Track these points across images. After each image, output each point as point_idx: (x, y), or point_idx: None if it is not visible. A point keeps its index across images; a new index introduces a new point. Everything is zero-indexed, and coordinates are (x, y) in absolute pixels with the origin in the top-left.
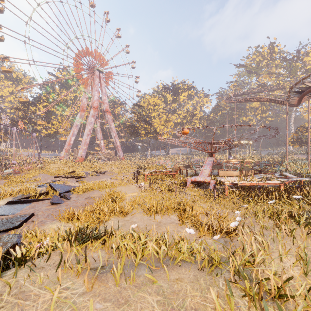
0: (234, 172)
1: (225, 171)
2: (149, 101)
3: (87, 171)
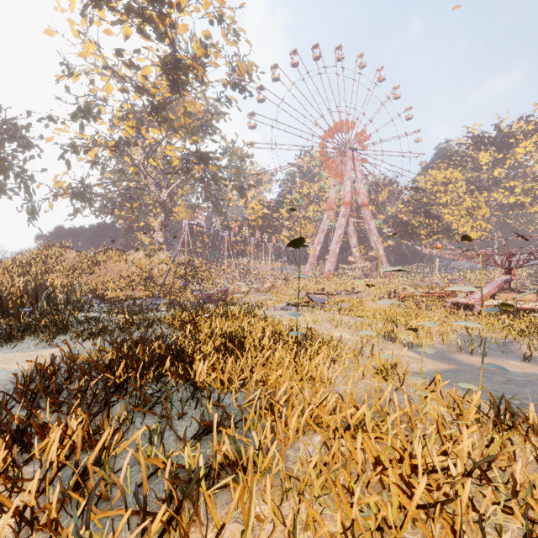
0: (527, 296)
1: (509, 294)
2: (436, 178)
3: (337, 290)
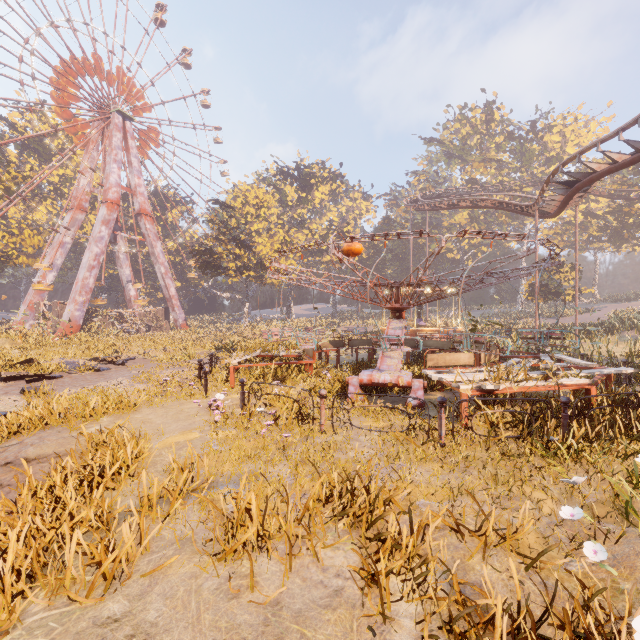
0: (463, 357)
1: (441, 355)
2: (247, 196)
3: (76, 359)
